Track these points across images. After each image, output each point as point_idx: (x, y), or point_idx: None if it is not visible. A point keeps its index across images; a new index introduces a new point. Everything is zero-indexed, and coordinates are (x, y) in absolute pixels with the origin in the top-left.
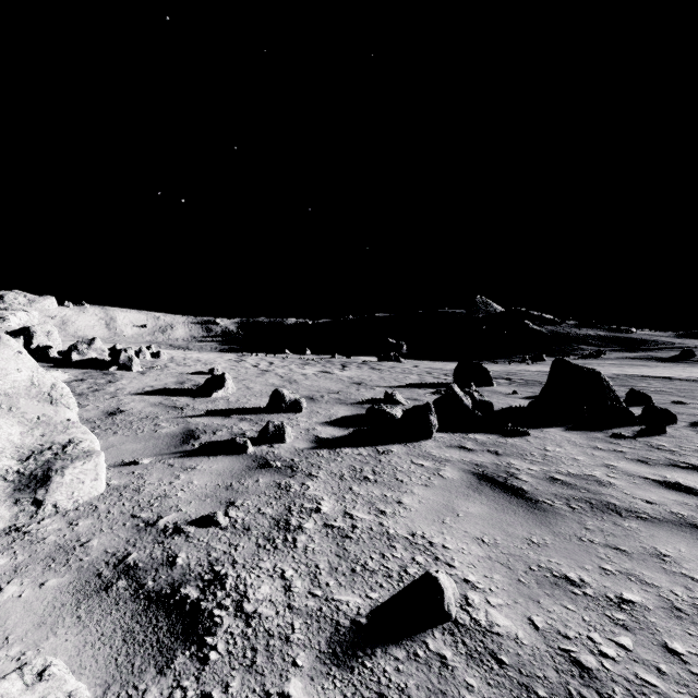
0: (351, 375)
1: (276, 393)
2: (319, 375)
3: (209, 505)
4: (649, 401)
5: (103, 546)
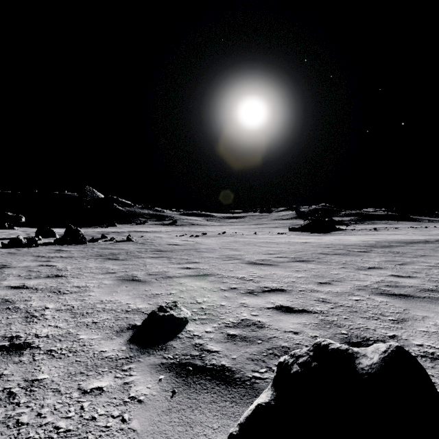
0: None
1: None
2: None
3: None
4: (107, 238)
5: None
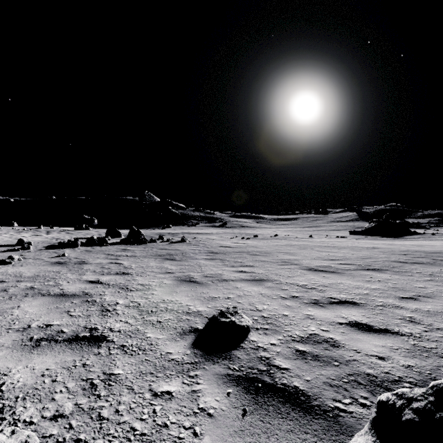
0: (53, 236)
1: (21, 239)
2: (33, 236)
3: (19, 255)
4: (163, 239)
5: (2, 258)
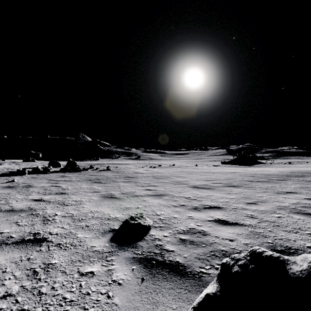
0: (5, 167)
1: None
2: None
3: None
4: (93, 168)
5: None
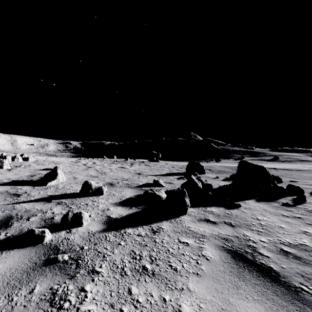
0: (135, 169)
1: (86, 183)
2: (118, 169)
3: None
4: (280, 181)
5: None
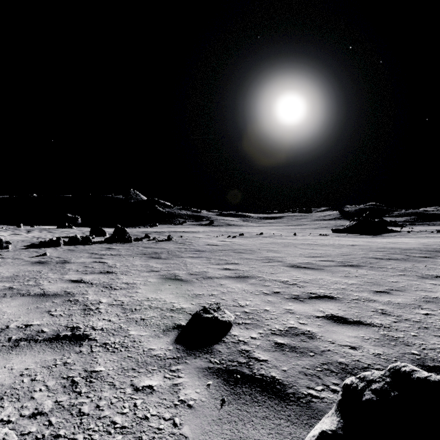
0: (34, 235)
1: None
2: (12, 235)
3: None
4: (149, 237)
5: None
